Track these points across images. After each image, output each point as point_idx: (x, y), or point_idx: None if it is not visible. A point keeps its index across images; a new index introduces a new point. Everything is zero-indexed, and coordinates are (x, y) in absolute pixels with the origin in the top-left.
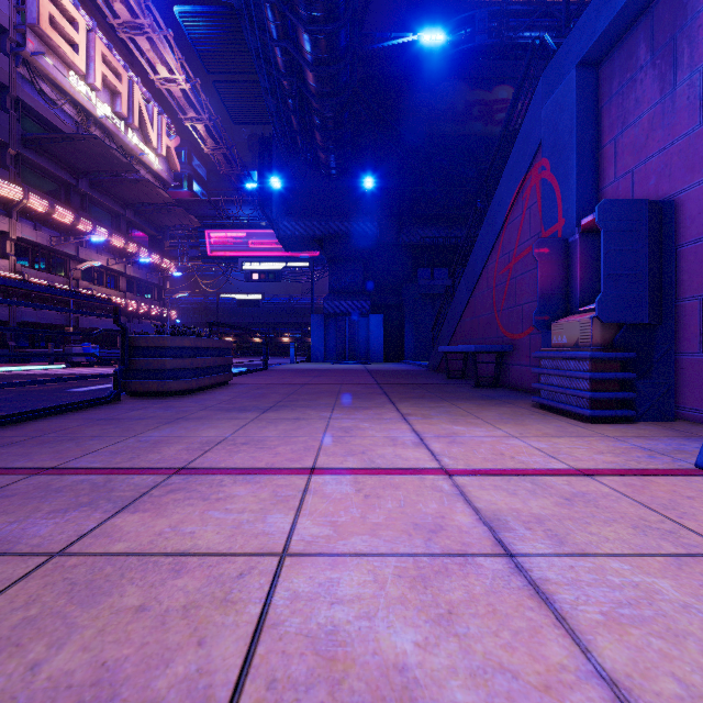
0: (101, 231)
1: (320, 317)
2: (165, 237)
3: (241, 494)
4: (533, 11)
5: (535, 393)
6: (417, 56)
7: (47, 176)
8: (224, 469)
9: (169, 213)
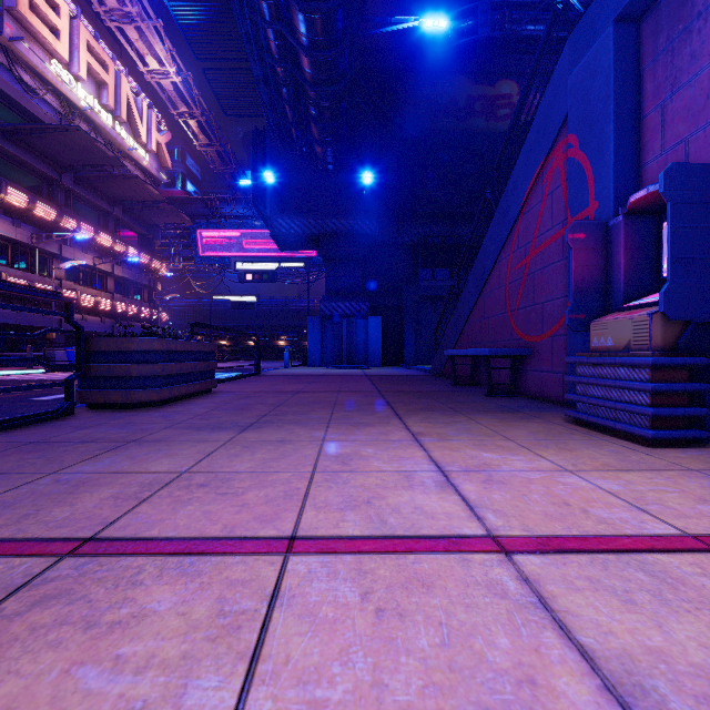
0: (86, 228)
1: (316, 320)
2: (155, 236)
3: (159, 610)
4: (537, 4)
5: (559, 404)
6: (418, 48)
7: (28, 170)
8: (154, 541)
9: (159, 211)
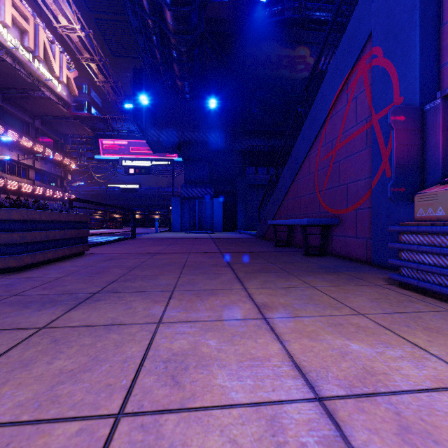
0: (12, 133)
1: (177, 200)
2: (66, 142)
3: None
4: None
5: (364, 263)
6: (246, 21)
7: None
8: None
9: (69, 124)
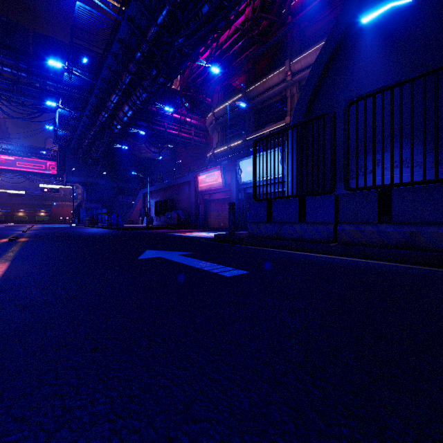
0: None
1: (84, 209)
2: None
3: None
4: None
5: None
6: None
7: None
8: None
9: None
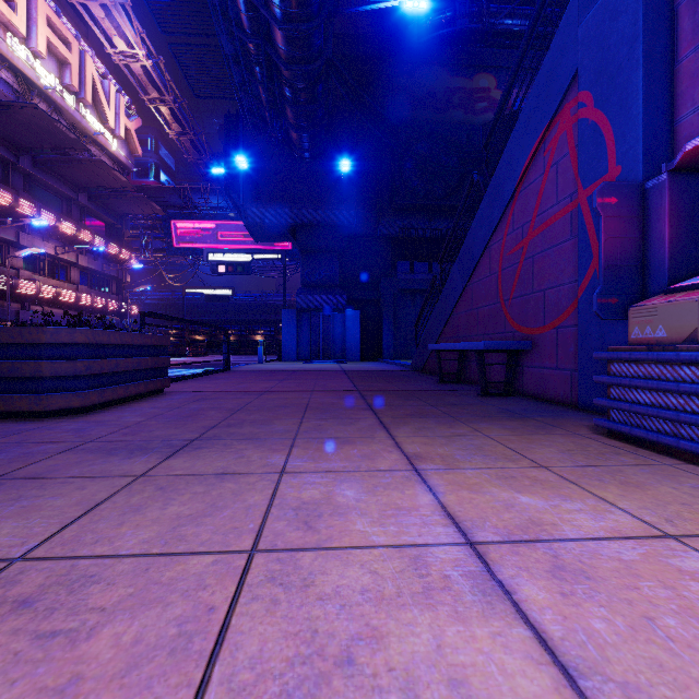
0: (47, 215)
1: (292, 313)
2: (124, 226)
3: None
4: None
5: (568, 406)
6: (396, 38)
7: None
8: None
9: (128, 200)
